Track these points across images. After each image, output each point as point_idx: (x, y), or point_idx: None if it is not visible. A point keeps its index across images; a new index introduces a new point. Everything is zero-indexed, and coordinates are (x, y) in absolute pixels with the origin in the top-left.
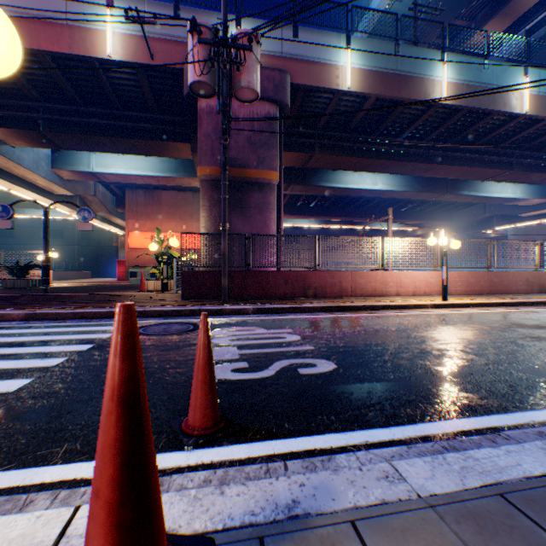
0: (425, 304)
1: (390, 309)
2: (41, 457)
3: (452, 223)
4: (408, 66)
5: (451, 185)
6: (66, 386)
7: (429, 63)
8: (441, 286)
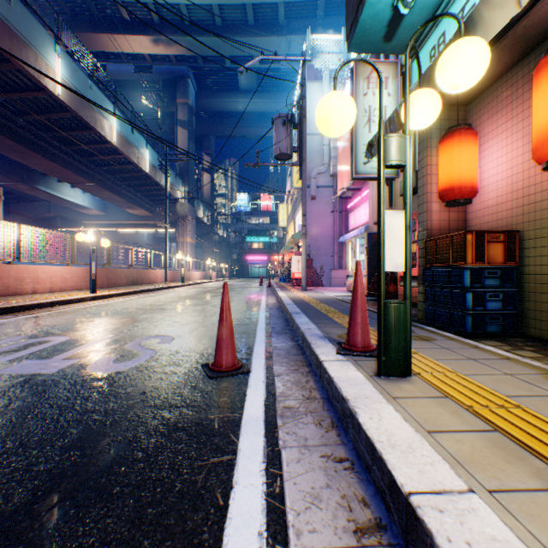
0: (87, 298)
1: (60, 305)
2: (228, 422)
3: (12, 215)
4: (23, 28)
5: (30, 175)
6: None
7: (46, 44)
8: (92, 280)
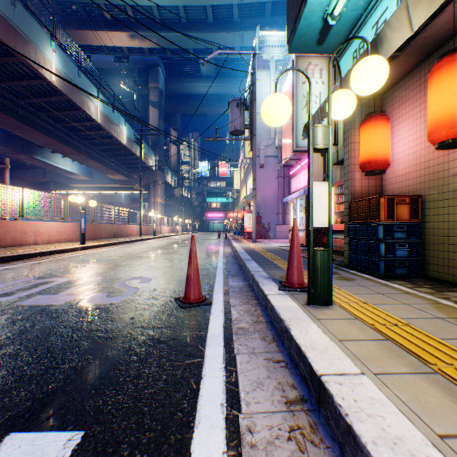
0: (79, 248)
1: (57, 254)
2: (197, 338)
3: (14, 180)
4: (26, 29)
5: (29, 147)
6: (5, 373)
7: (44, 41)
8: (82, 233)
